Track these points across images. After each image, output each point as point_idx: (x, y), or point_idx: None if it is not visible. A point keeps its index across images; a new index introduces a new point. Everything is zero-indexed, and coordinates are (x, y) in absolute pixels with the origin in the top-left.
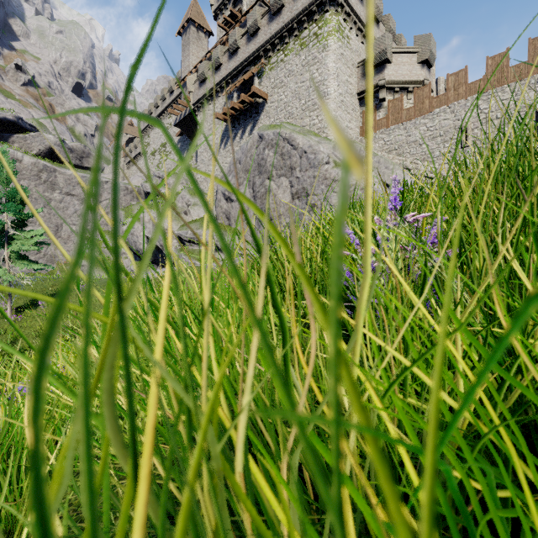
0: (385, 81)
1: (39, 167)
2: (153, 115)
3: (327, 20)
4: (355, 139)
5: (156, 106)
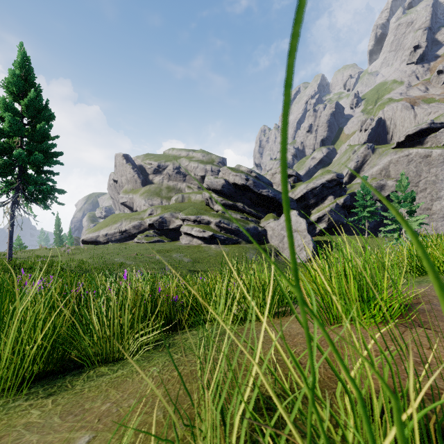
0: None
1: (443, 156)
2: None
3: None
4: None
5: None
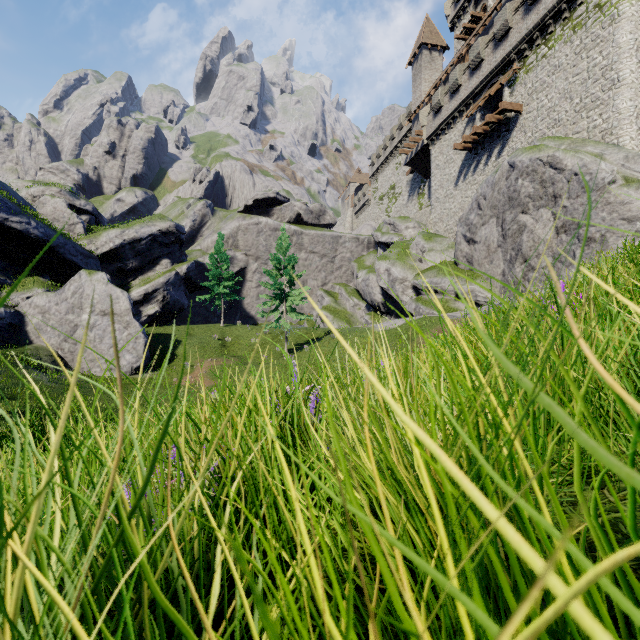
0: None
1: (291, 232)
2: (381, 158)
3: None
4: None
5: (385, 148)
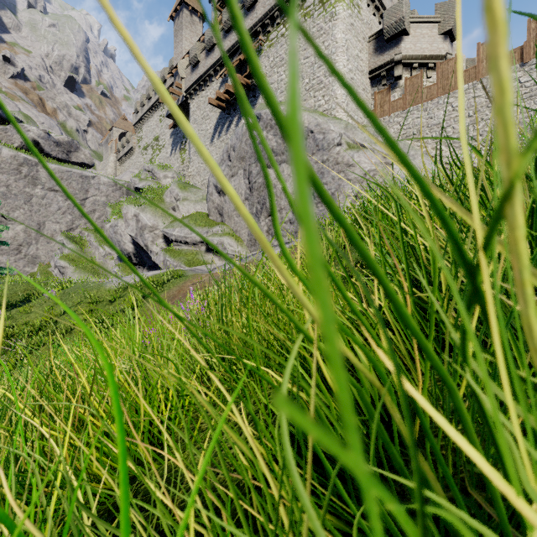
0: (402, 56)
1: (19, 161)
2: (145, 107)
3: None
4: (366, 123)
5: (149, 97)
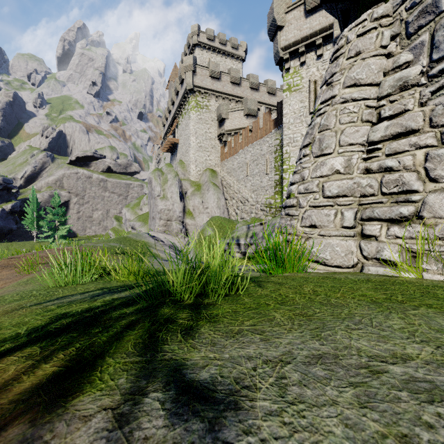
0: (224, 131)
1: (99, 180)
2: None
3: (190, 102)
4: (215, 165)
5: None
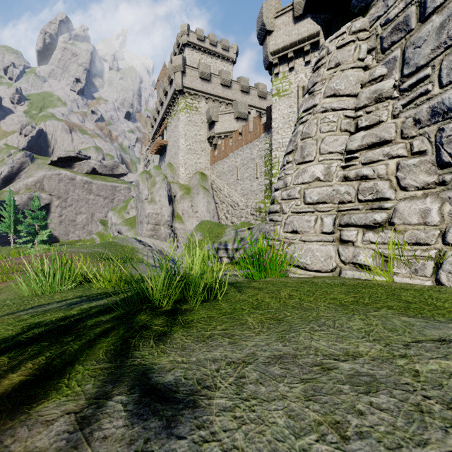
0: (214, 134)
1: (84, 181)
2: None
3: (179, 103)
4: (205, 168)
5: None
